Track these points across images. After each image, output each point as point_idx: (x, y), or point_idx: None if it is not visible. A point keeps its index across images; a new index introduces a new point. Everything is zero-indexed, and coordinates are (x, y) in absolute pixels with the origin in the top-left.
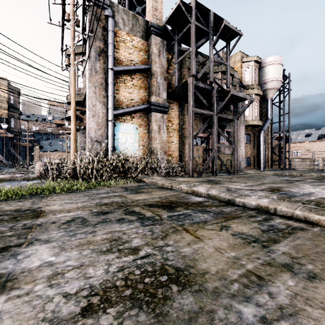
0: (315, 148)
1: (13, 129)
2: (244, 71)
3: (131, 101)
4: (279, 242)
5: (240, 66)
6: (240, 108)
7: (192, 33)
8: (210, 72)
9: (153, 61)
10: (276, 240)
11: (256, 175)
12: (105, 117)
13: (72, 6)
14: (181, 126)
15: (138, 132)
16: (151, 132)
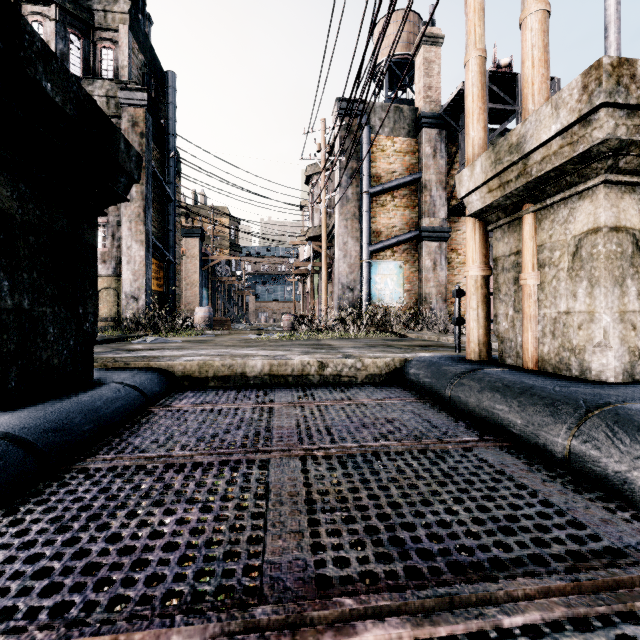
0: None
1: (234, 273)
2: None
3: (392, 229)
4: None
5: None
6: None
7: None
8: None
9: (424, 167)
10: None
11: None
12: (358, 256)
13: (323, 132)
14: None
15: (402, 272)
16: (422, 271)
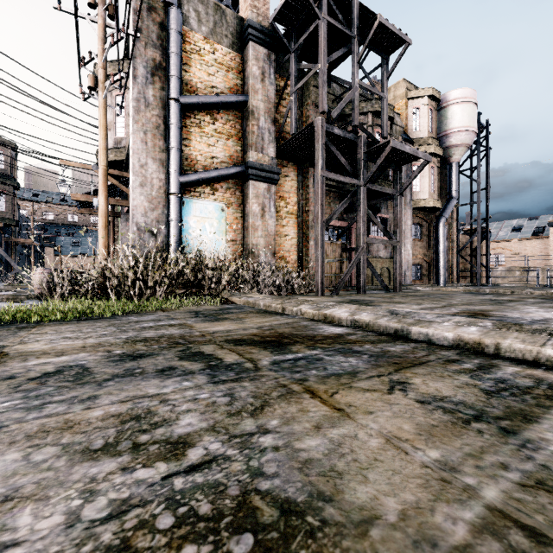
0: (528, 250)
1: (4, 214)
2: (411, 115)
3: (212, 160)
4: (537, 419)
5: (405, 105)
6: (405, 179)
7: (322, 36)
8: (354, 108)
9: (251, 88)
10: (527, 414)
11: (434, 294)
12: (164, 187)
13: None
14: (302, 207)
15: (225, 217)
16: (248, 217)
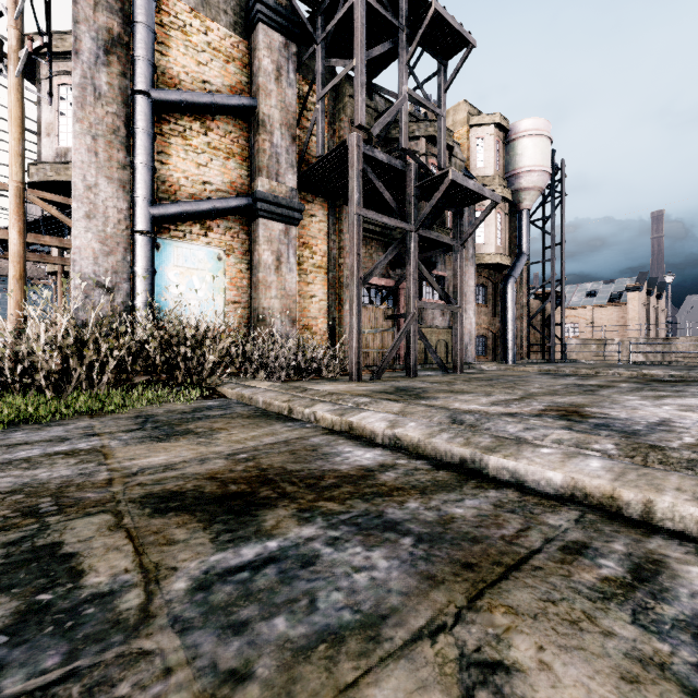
0: (604, 319)
1: None
2: (474, 146)
3: (203, 186)
4: None
5: (467, 133)
6: (467, 227)
7: (358, 21)
8: (401, 126)
9: (261, 89)
10: None
11: (504, 376)
12: (126, 221)
13: None
14: (334, 258)
15: (223, 268)
16: (257, 269)
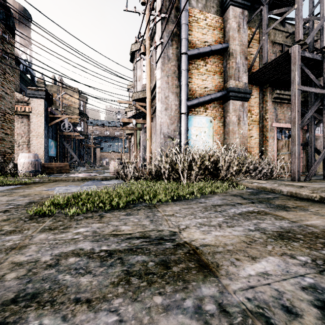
0: None
1: (83, 132)
2: None
3: (204, 89)
4: None
5: None
6: None
7: None
8: (322, 34)
9: (231, 38)
10: None
11: None
12: (178, 109)
13: None
14: (262, 116)
15: (212, 126)
16: (229, 125)
